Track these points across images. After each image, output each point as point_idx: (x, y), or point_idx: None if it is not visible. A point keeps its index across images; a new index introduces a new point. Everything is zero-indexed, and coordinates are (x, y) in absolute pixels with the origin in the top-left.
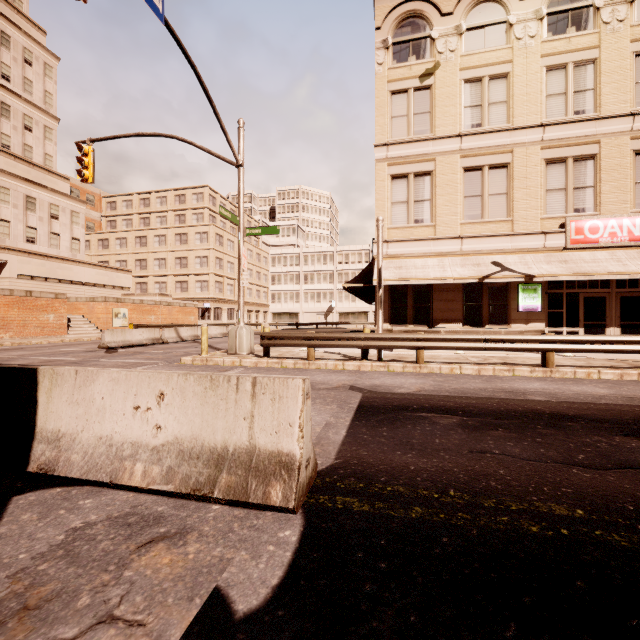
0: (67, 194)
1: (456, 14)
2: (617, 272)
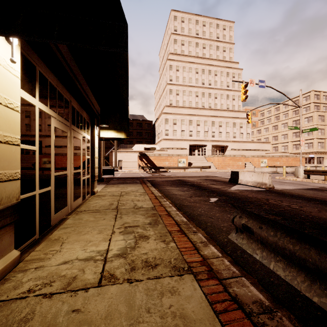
0: (245, 118)
1: None
2: None
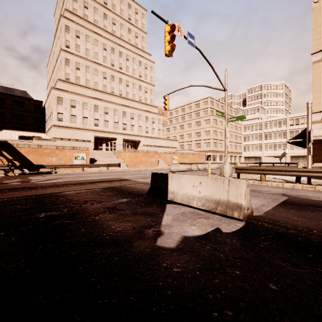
0: (157, 113)
1: None
2: None
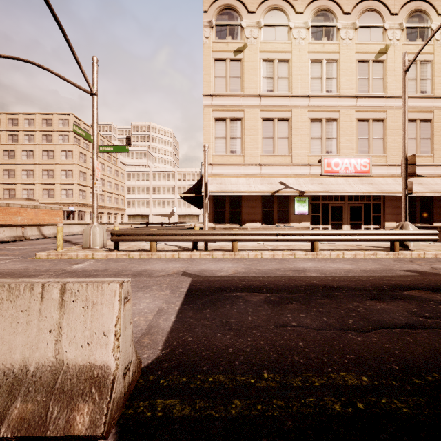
0: None
1: (257, 13)
2: (349, 191)
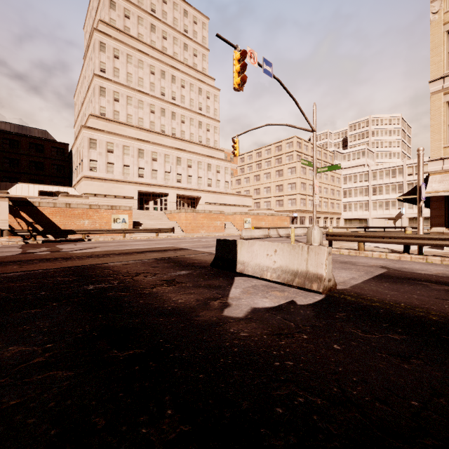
0: (223, 159)
1: None
2: None
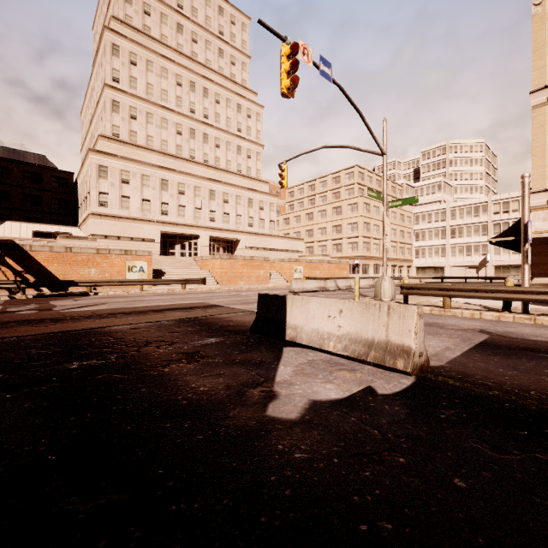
0: (268, 193)
1: None
2: None
